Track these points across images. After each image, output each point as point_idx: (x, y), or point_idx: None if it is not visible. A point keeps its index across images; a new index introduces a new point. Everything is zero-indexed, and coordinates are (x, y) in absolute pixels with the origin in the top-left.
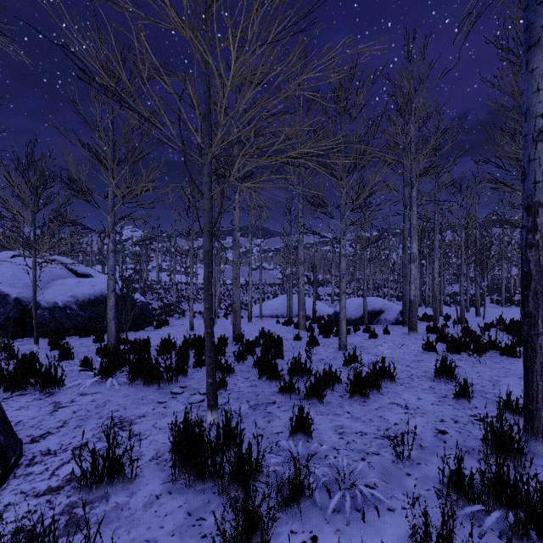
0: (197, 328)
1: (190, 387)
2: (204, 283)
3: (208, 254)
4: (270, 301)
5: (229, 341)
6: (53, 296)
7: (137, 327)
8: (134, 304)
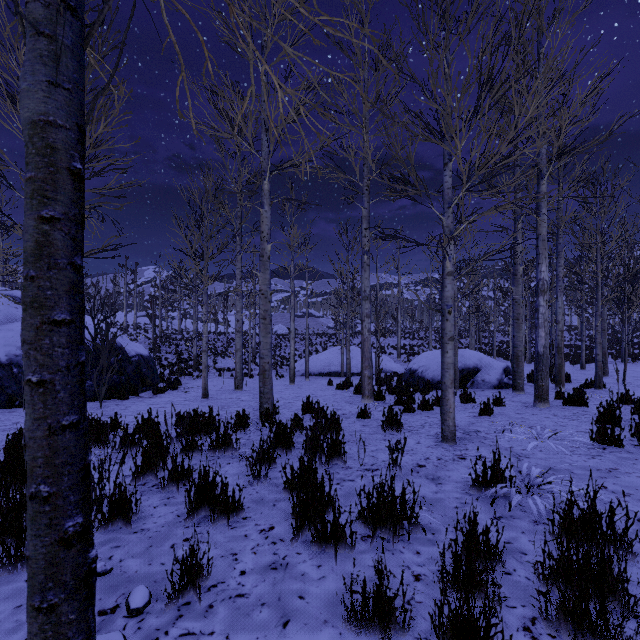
0: (215, 394)
1: (118, 571)
2: (27, 274)
3: (42, 143)
4: (319, 355)
5: (254, 418)
6: None
7: (125, 393)
8: (125, 358)
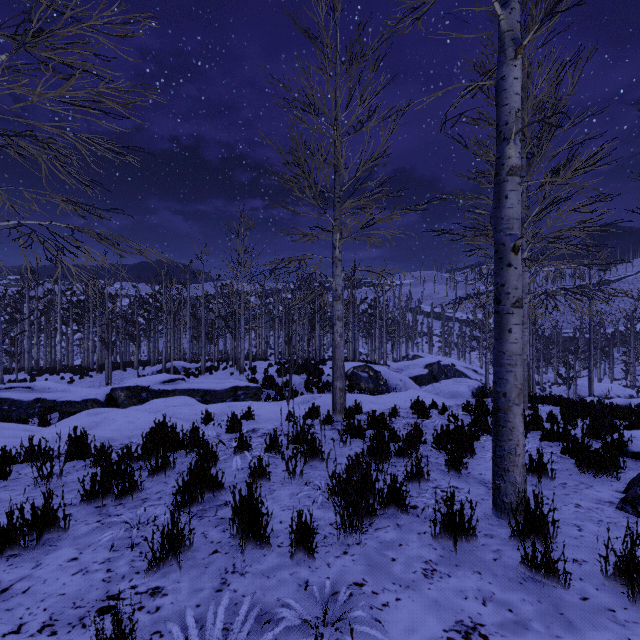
0: None
1: None
2: None
3: None
4: None
5: None
6: None
7: None
8: None
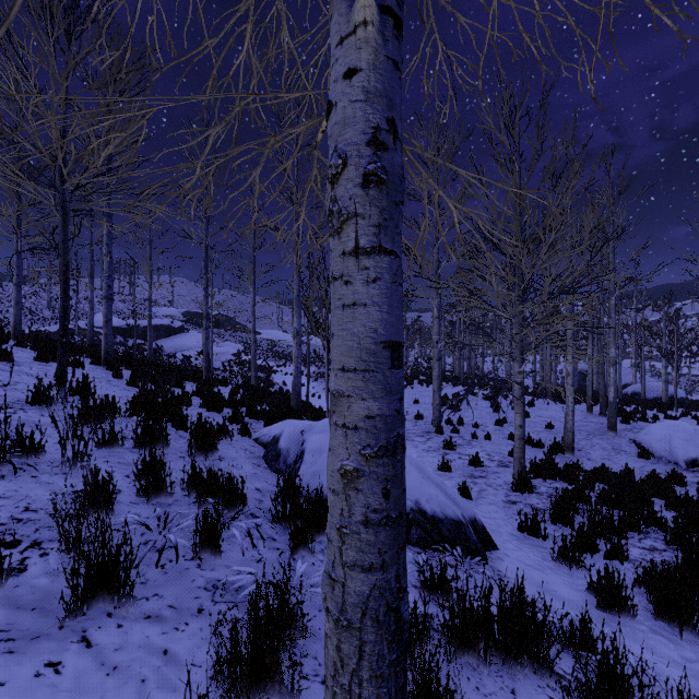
0: None
1: None
2: None
3: None
4: None
5: None
6: (630, 382)
7: None
8: None
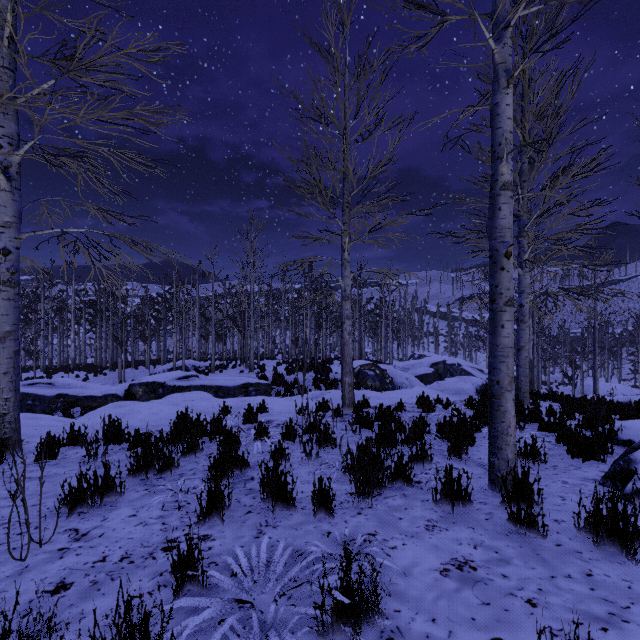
0: None
1: None
2: None
3: None
4: None
5: None
6: None
7: None
8: None
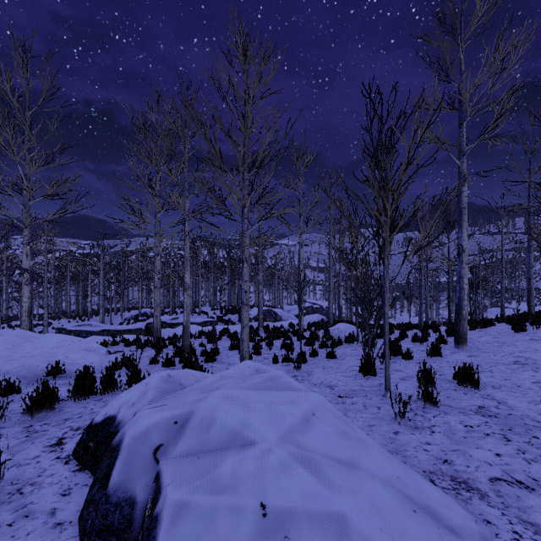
0: None
1: None
2: None
3: None
4: None
5: None
6: None
7: None
8: None
